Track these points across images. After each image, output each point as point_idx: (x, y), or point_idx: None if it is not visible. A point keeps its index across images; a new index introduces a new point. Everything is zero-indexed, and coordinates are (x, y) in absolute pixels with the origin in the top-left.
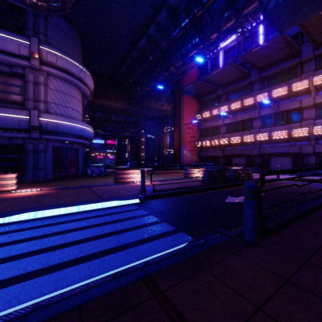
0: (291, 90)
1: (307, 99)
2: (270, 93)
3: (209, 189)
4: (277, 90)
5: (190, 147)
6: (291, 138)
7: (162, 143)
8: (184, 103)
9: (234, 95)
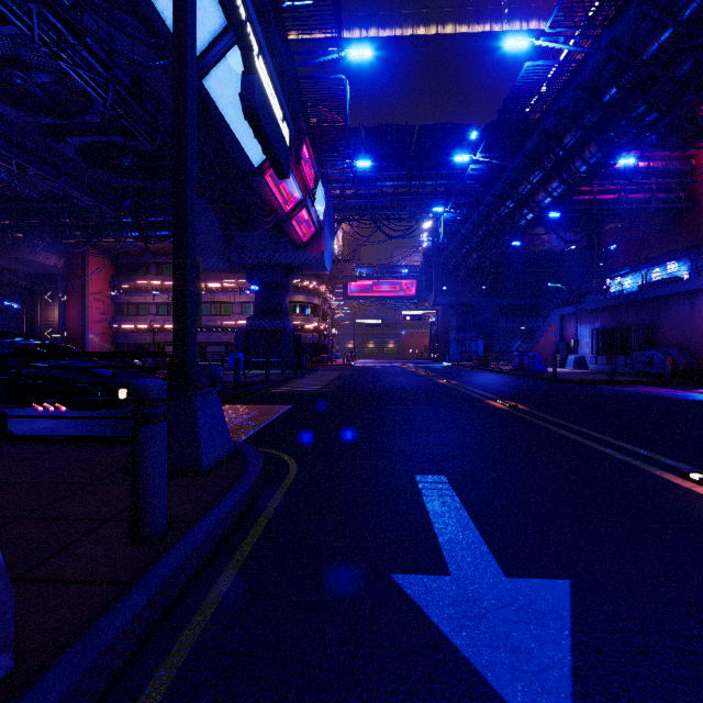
0: (224, 286)
1: (235, 297)
2: (207, 283)
3: (157, 370)
4: (213, 282)
5: (100, 329)
6: (223, 329)
7: (39, 318)
8: (91, 262)
9: (169, 270)
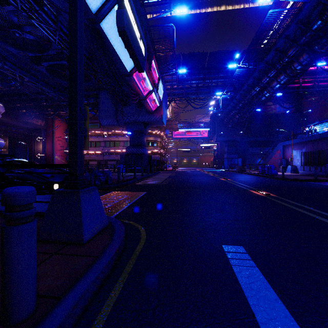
0: (115, 133)
1: (121, 138)
2: (108, 132)
3: (84, 173)
4: (110, 131)
5: (60, 154)
6: (115, 153)
7: (34, 149)
8: (56, 123)
9: (91, 126)
